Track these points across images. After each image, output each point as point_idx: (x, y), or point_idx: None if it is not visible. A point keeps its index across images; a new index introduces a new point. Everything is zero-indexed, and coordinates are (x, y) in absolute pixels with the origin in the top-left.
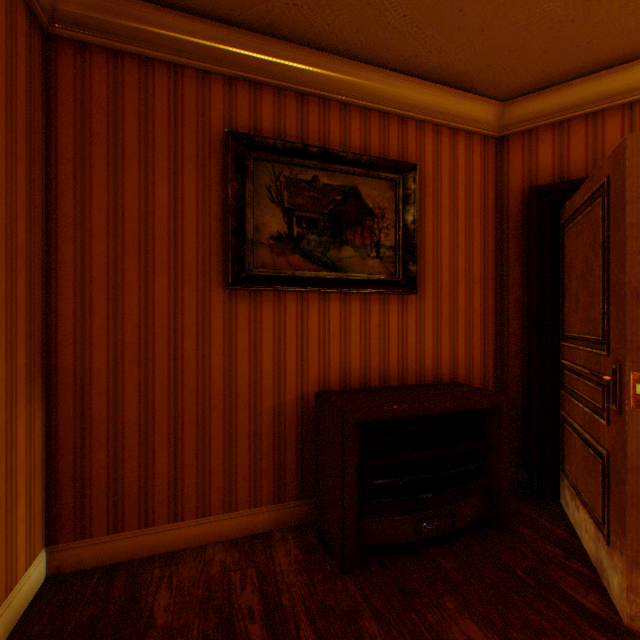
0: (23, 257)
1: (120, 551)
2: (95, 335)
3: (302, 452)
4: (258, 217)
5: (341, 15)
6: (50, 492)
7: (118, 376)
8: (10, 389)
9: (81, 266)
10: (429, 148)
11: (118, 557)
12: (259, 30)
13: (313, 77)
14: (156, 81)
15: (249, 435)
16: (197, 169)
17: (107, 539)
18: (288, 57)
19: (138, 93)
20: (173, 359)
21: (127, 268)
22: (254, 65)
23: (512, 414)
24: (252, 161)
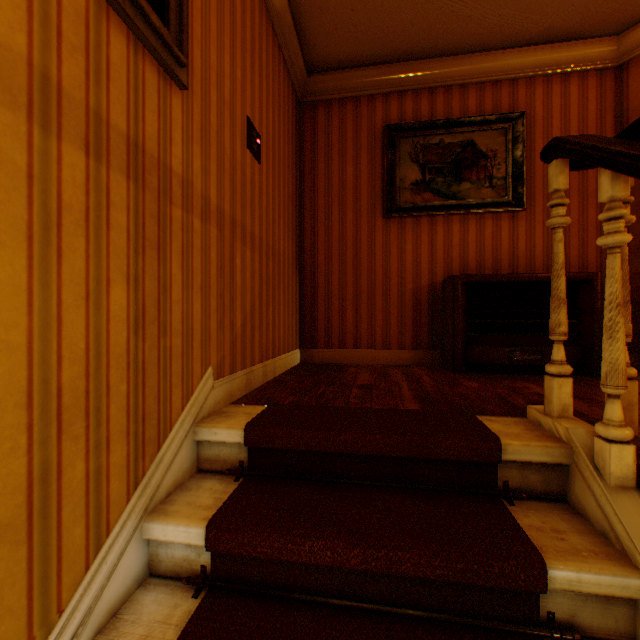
0: (294, 207)
1: (330, 358)
2: (319, 247)
3: (431, 320)
4: (402, 173)
5: (453, 33)
6: (301, 323)
7: (329, 268)
8: (292, 263)
9: (313, 213)
10: (538, 96)
11: (329, 361)
12: (402, 61)
13: (439, 76)
14: (346, 110)
15: (397, 305)
16: (367, 152)
17: (324, 351)
18: (421, 69)
19: (338, 119)
20: (355, 259)
21: (333, 212)
22: (400, 82)
23: (631, 307)
24: (399, 140)
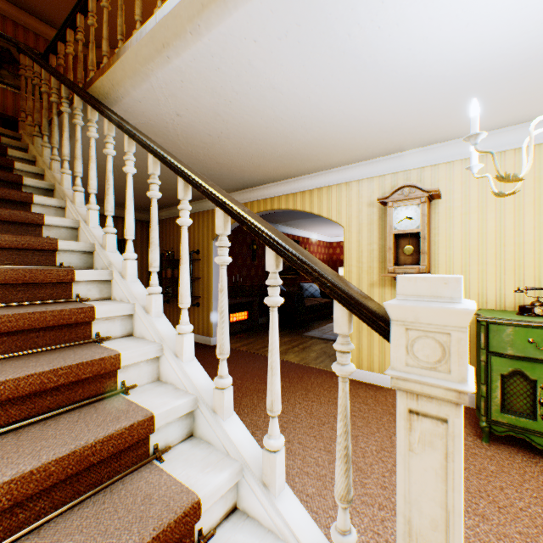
0: None
1: None
2: None
3: None
4: None
5: None
6: None
7: None
8: None
9: None
10: None
11: None
12: None
13: None
14: None
15: None
16: None
17: None
18: None
19: None
20: None
21: None
22: None
23: None
24: None
